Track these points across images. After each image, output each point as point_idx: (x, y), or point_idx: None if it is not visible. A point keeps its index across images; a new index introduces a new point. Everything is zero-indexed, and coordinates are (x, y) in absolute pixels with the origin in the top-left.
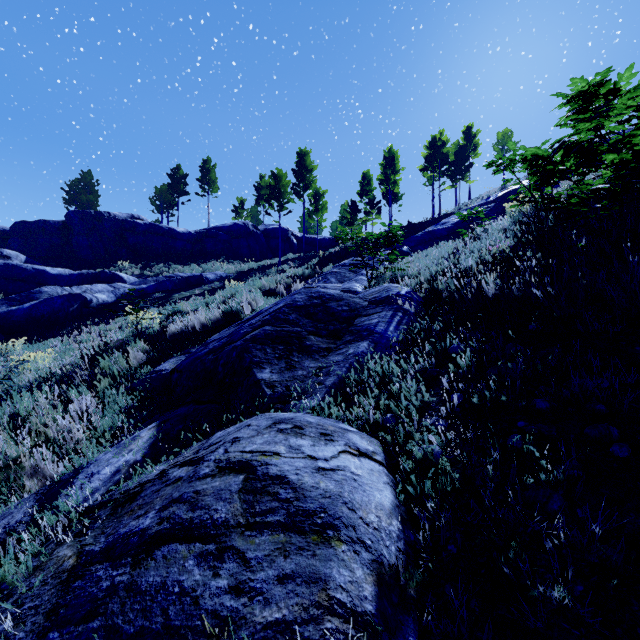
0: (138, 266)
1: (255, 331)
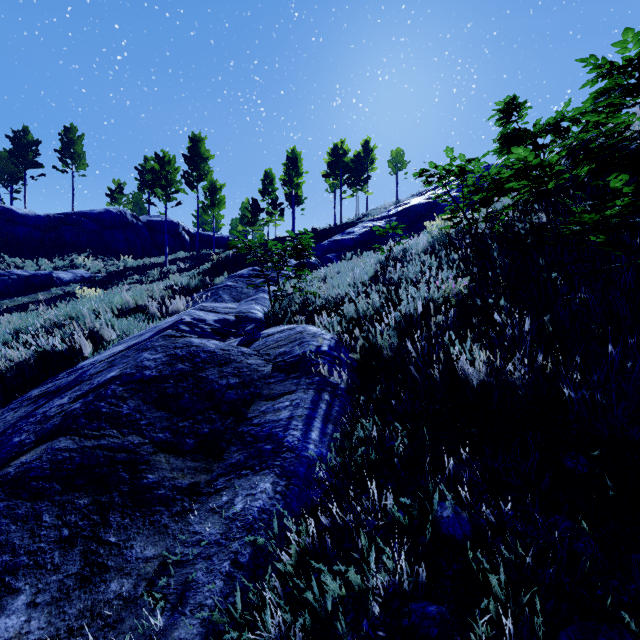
0: None
1: (34, 450)
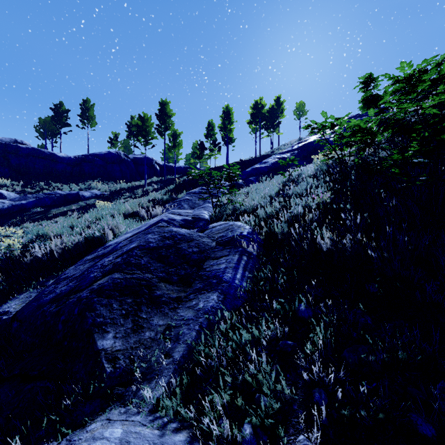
0: (19, 184)
1: (104, 278)
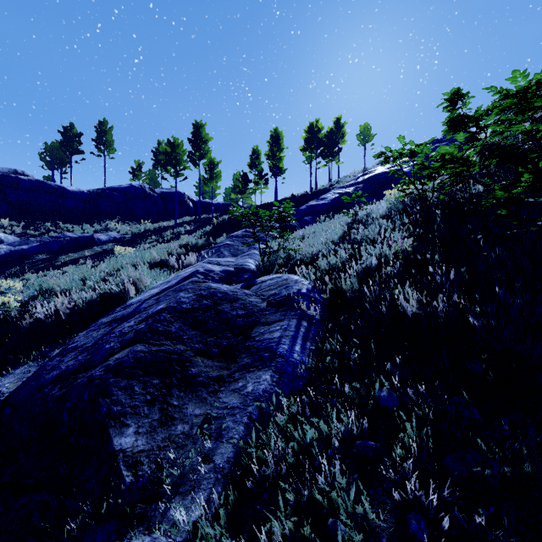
0: (20, 224)
1: (122, 351)
